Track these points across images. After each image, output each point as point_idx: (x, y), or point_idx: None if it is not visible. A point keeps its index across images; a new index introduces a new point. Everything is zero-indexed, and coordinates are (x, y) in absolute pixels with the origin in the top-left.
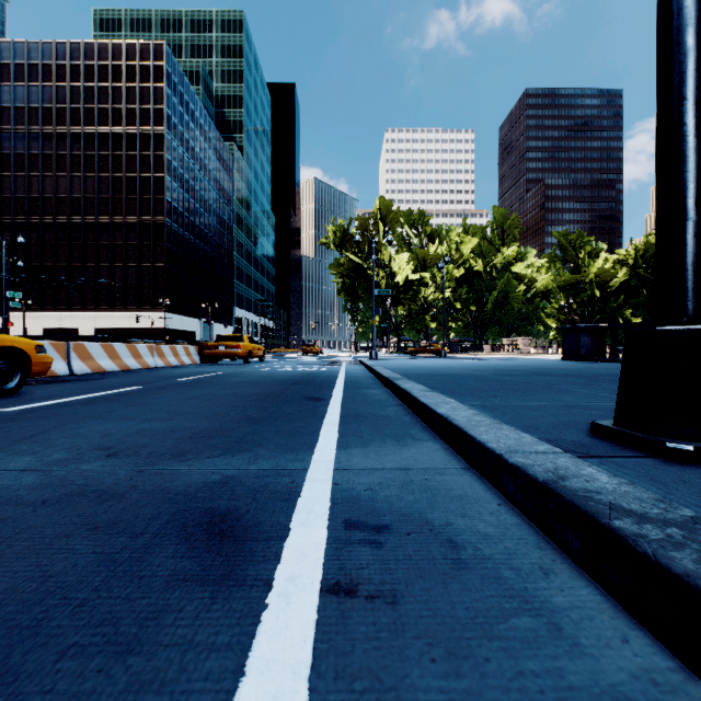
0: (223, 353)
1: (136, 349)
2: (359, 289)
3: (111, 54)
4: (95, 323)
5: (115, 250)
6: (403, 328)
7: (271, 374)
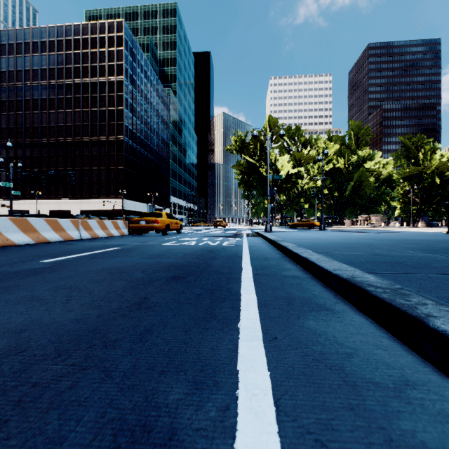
0: (144, 226)
1: (57, 223)
2: (254, 181)
3: (90, 30)
4: (80, 207)
5: (92, 158)
6: (285, 208)
7: (167, 250)
